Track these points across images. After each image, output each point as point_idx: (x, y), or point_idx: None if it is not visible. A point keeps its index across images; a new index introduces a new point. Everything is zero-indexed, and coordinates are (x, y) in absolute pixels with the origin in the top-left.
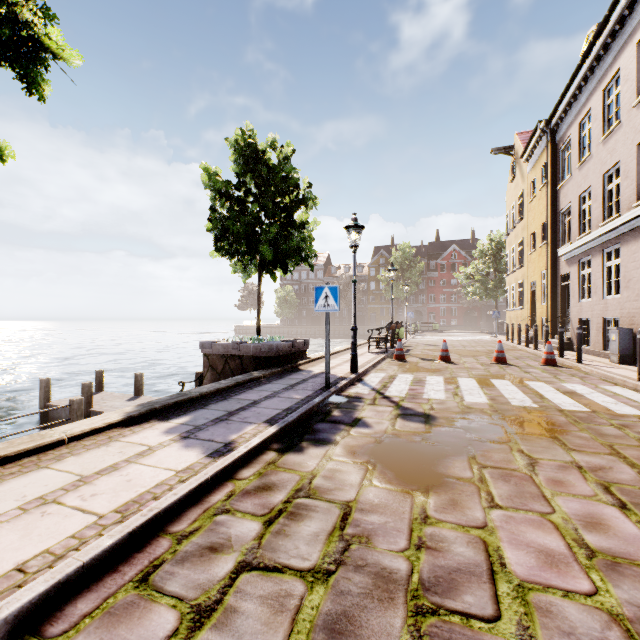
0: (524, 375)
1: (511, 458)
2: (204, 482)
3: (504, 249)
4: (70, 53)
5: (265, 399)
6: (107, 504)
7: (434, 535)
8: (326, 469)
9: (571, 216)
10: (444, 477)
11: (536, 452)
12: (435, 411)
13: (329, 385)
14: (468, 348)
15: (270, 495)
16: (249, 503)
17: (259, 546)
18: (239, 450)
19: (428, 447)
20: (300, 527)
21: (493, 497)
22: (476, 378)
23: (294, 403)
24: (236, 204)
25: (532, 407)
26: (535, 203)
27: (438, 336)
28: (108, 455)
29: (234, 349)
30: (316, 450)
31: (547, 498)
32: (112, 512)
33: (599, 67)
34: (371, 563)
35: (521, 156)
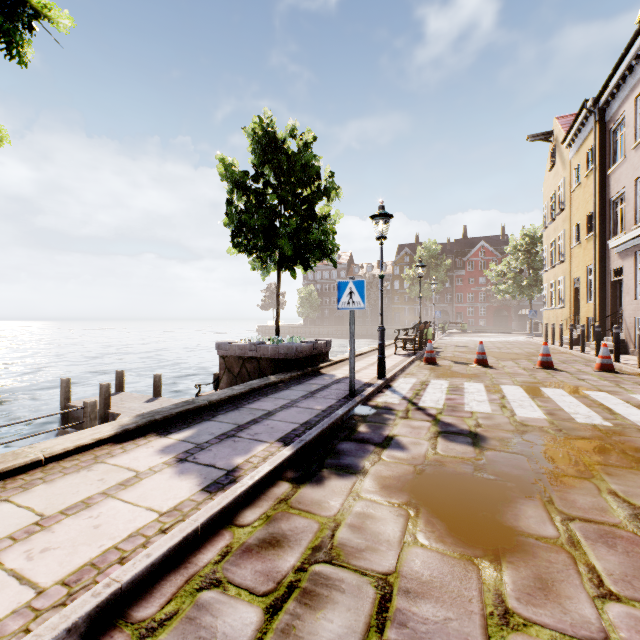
0: (579, 383)
1: (604, 505)
2: (191, 533)
3: (539, 244)
4: (59, 15)
5: (281, 409)
6: (56, 568)
7: None
8: (353, 513)
9: (625, 203)
10: (517, 534)
11: (636, 496)
12: (483, 429)
13: (354, 393)
14: (504, 350)
15: (278, 556)
16: (248, 569)
17: None
18: (243, 482)
19: (484, 482)
20: (318, 622)
21: (600, 576)
22: (522, 386)
23: (314, 415)
24: (254, 197)
25: (605, 426)
26: (579, 191)
27: (468, 337)
28: (85, 484)
29: (251, 350)
30: (340, 482)
31: None
32: (57, 584)
33: None
34: None
35: (562, 141)
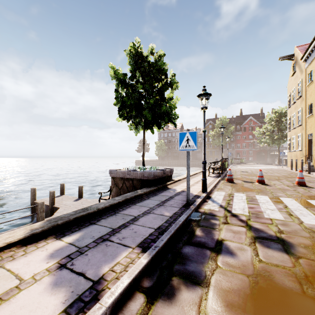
0: None
1: None
2: None
3: (283, 117)
4: None
5: (143, 215)
6: None
7: None
8: None
9: None
10: None
11: None
12: (286, 235)
13: (189, 203)
14: (269, 174)
15: None
16: None
17: None
18: (102, 302)
19: None
20: None
21: None
22: (294, 198)
23: (164, 221)
24: (130, 88)
25: None
26: (312, 85)
27: (245, 166)
28: None
29: (128, 174)
30: (188, 296)
31: None
32: None
33: None
34: None
35: (301, 58)
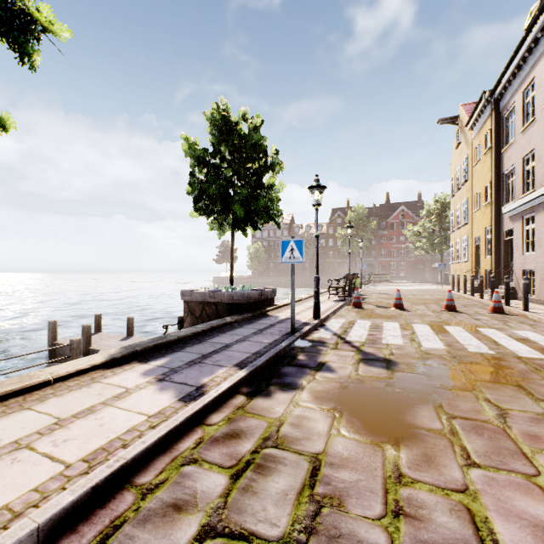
0: (475, 322)
1: (479, 408)
2: (173, 429)
3: (448, 209)
4: (60, 28)
5: (236, 343)
6: (76, 451)
7: (411, 499)
8: (293, 416)
9: (515, 177)
10: (413, 428)
11: (504, 402)
12: (395, 356)
13: (294, 330)
14: (418, 296)
15: (238, 444)
16: (217, 452)
17: (225, 505)
18: (209, 394)
19: (393, 394)
20: (268, 483)
21: (468, 453)
22: (430, 324)
23: (262, 347)
24: (212, 170)
25: (489, 354)
26: (479, 166)
27: (389, 286)
28: (87, 397)
29: (210, 297)
30: (283, 395)
31: (527, 456)
32: (80, 461)
33: (543, 38)
34: (345, 533)
35: (466, 124)
